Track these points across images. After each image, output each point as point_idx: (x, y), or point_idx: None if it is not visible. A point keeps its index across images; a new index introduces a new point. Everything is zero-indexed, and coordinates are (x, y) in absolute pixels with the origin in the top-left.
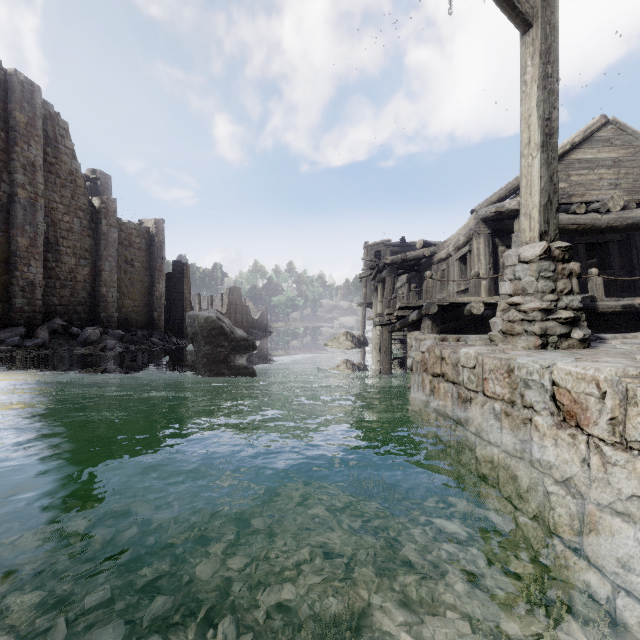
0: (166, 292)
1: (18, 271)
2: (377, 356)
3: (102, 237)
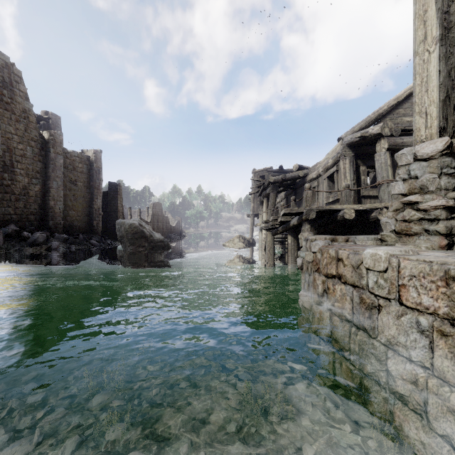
0: (104, 206)
1: None
2: (263, 253)
3: (50, 162)
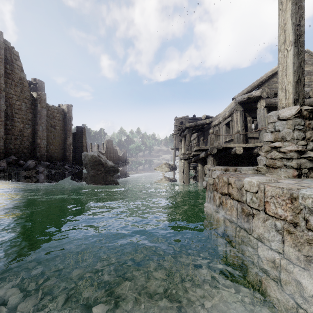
0: (73, 142)
1: None
2: (181, 175)
3: (38, 113)
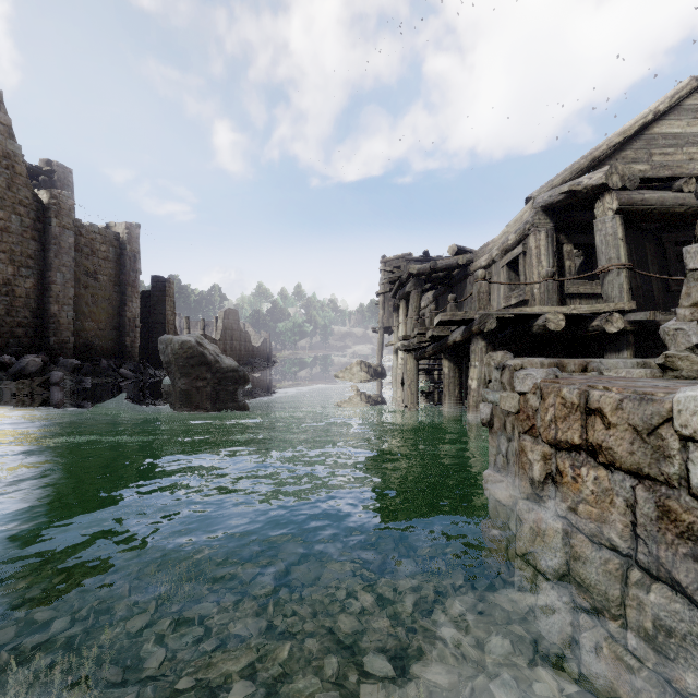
0: (144, 313)
1: None
2: (399, 390)
3: (52, 241)
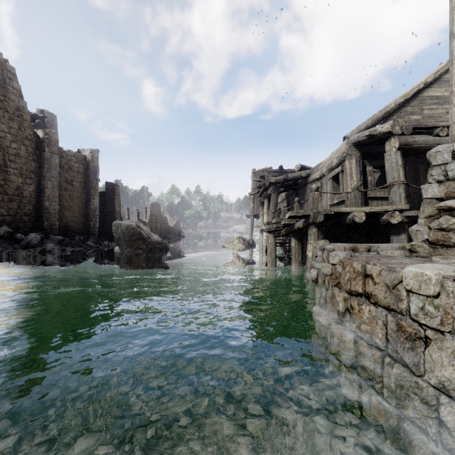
0: (101, 206)
1: None
2: (263, 256)
3: (45, 161)
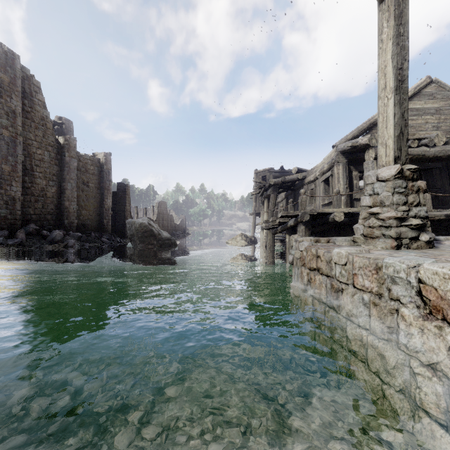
0: (113, 205)
1: (3, 189)
2: (264, 251)
3: (65, 165)
